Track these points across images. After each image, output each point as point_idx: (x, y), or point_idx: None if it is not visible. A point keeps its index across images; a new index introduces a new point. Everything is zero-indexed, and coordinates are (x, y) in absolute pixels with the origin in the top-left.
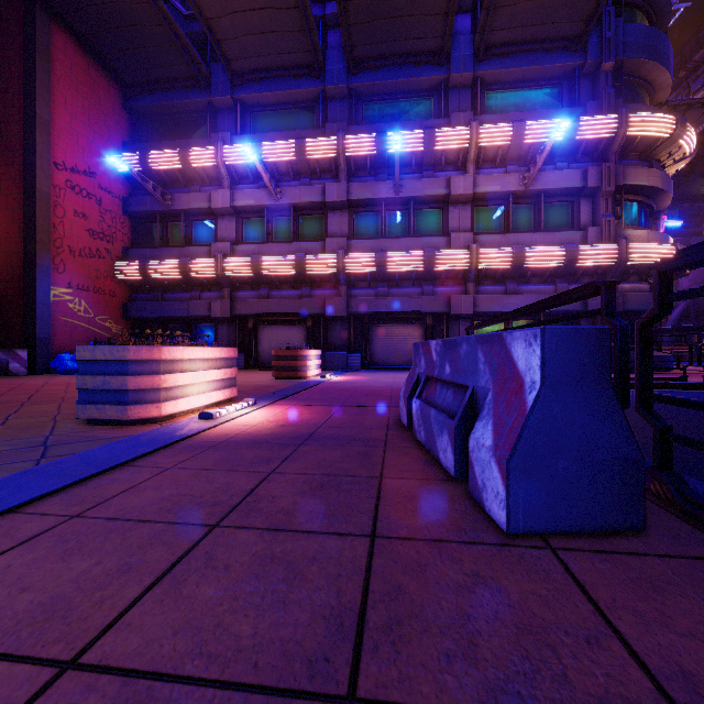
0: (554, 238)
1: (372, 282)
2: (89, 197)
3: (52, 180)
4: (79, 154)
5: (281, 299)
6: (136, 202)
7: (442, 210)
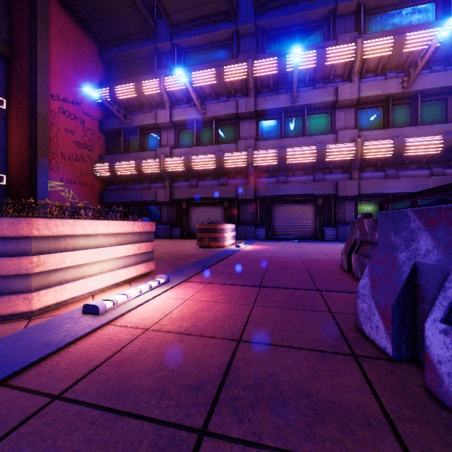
0: (431, 130)
1: (274, 172)
2: (76, 119)
3: (49, 107)
4: (69, 89)
5: (205, 187)
6: (108, 123)
7: (330, 114)
